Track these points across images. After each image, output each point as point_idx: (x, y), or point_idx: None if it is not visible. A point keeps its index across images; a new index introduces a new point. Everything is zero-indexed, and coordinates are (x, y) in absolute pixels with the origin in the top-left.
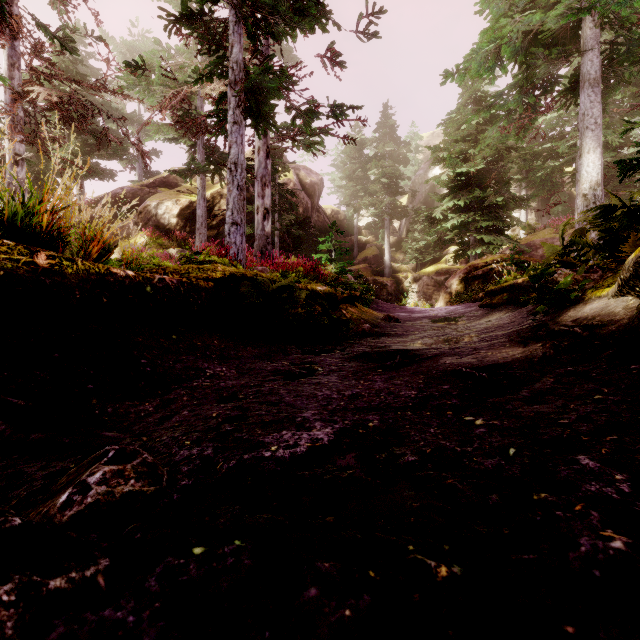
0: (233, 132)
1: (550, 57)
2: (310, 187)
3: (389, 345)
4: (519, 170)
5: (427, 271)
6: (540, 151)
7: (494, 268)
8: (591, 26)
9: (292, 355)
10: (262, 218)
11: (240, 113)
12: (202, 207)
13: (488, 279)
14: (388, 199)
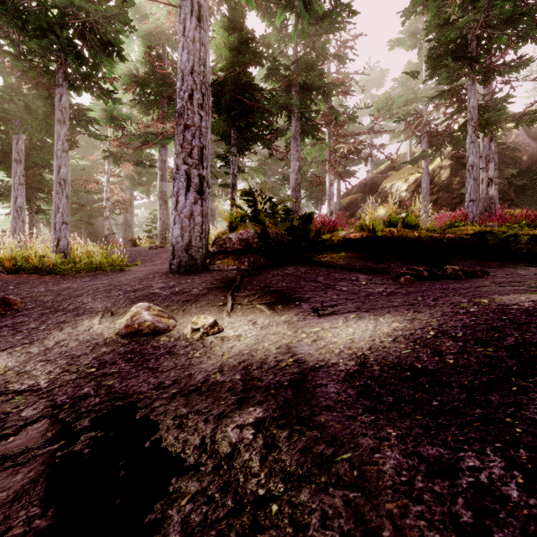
0: (470, 148)
1: None
2: None
3: None
4: None
5: None
6: None
7: None
8: None
9: (517, 267)
10: (486, 186)
11: (475, 135)
12: (426, 181)
13: None
14: None
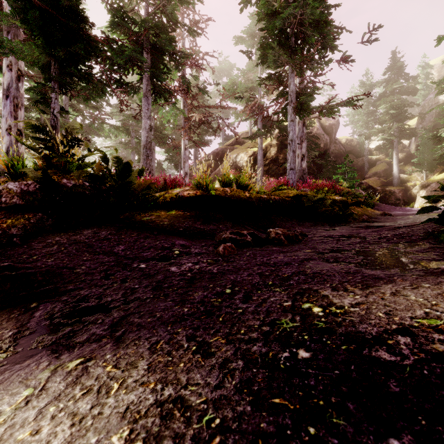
0: (290, 125)
1: None
2: (328, 128)
3: (375, 224)
4: None
5: (436, 179)
6: None
7: None
8: None
9: (325, 226)
10: (300, 160)
11: (294, 115)
12: (261, 154)
13: None
14: (396, 125)
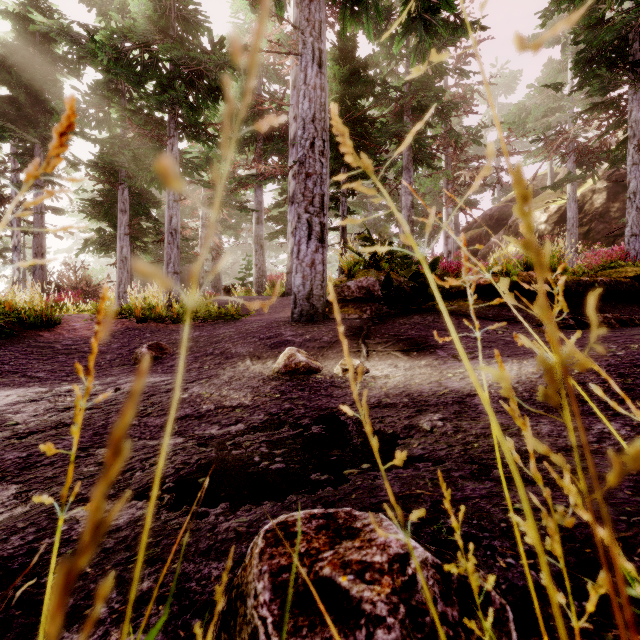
0: (631, 171)
1: None
2: None
3: None
4: None
5: None
6: None
7: None
8: None
9: None
10: None
11: (638, 155)
12: (572, 209)
13: None
14: None
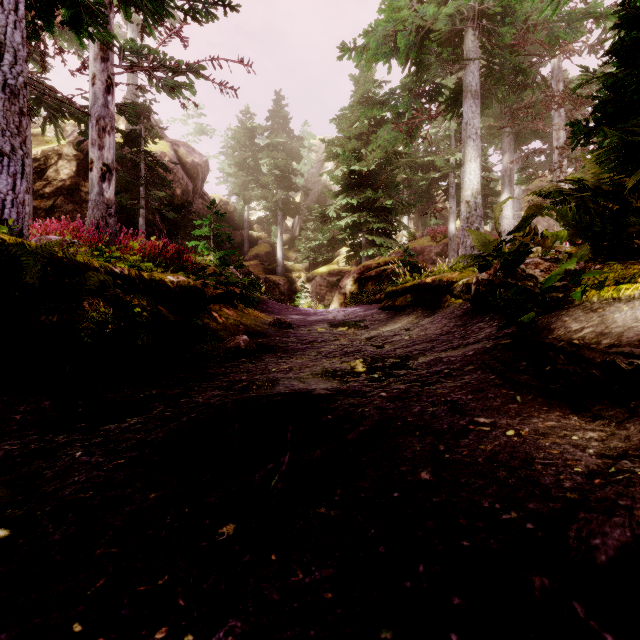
0: None
1: (442, 56)
2: (192, 167)
3: (275, 378)
4: (402, 180)
5: (320, 271)
6: (421, 163)
7: (387, 269)
8: (473, 39)
9: (5, 442)
10: (99, 177)
11: None
12: None
13: (381, 280)
14: (281, 193)
